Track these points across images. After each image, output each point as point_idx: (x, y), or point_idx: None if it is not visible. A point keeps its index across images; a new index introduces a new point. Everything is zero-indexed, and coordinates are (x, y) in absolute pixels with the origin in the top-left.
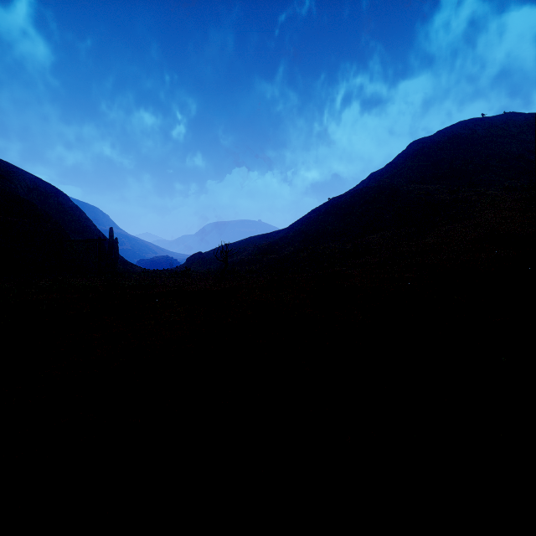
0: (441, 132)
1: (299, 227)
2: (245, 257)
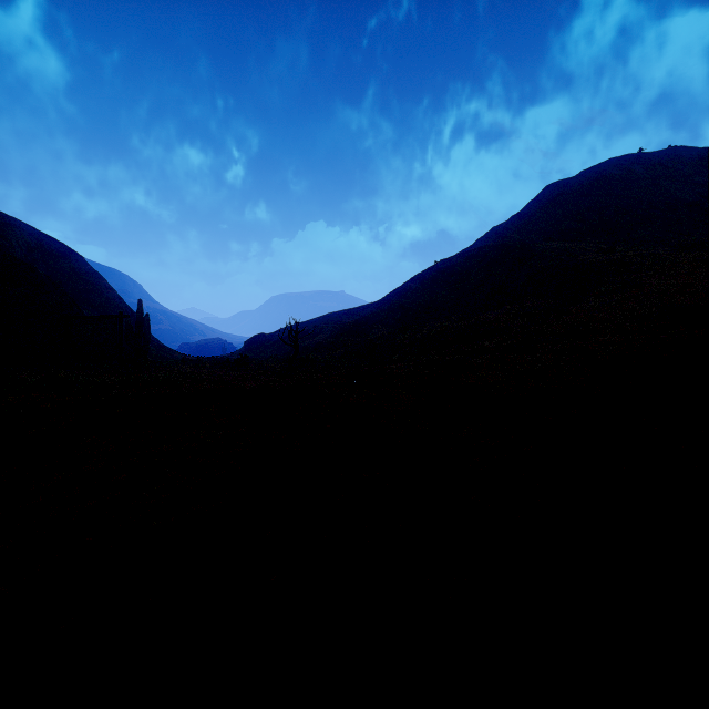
0: (586, 173)
1: (396, 299)
2: (323, 340)
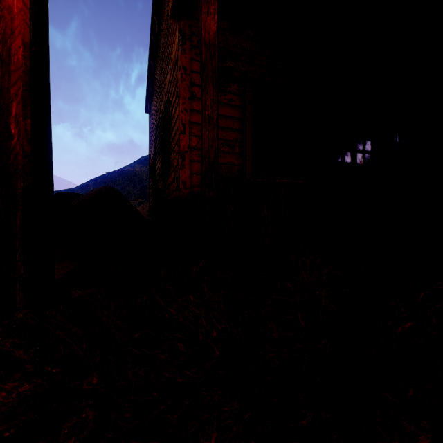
0: None
1: (79, 191)
2: None
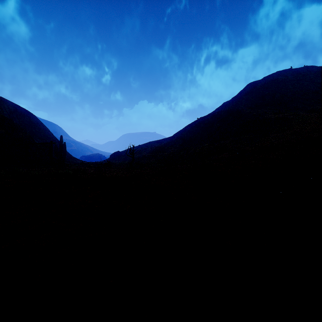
0: (266, 78)
1: (179, 135)
2: (146, 154)
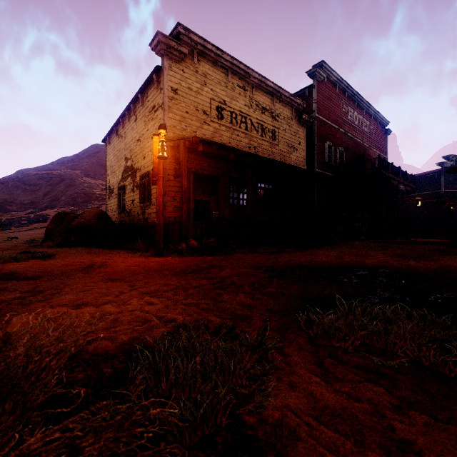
0: None
1: None
2: None
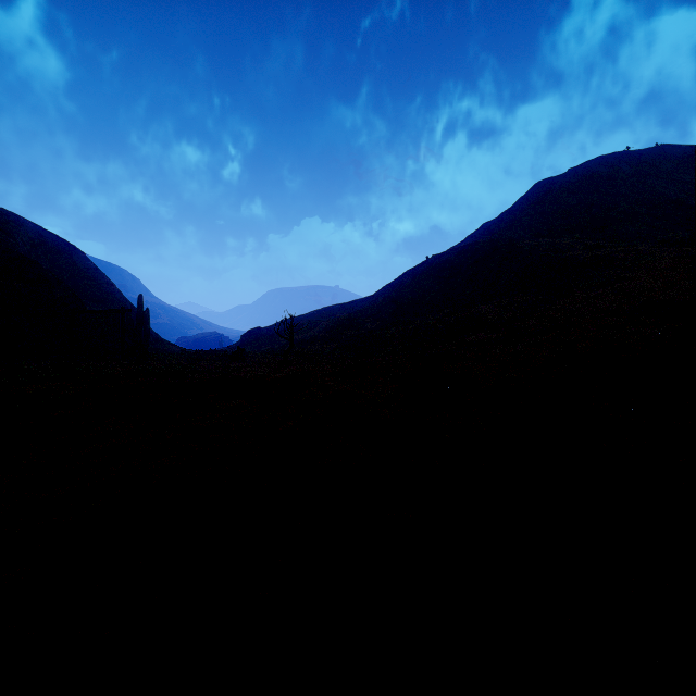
0: (574, 170)
1: (388, 294)
2: (318, 334)
